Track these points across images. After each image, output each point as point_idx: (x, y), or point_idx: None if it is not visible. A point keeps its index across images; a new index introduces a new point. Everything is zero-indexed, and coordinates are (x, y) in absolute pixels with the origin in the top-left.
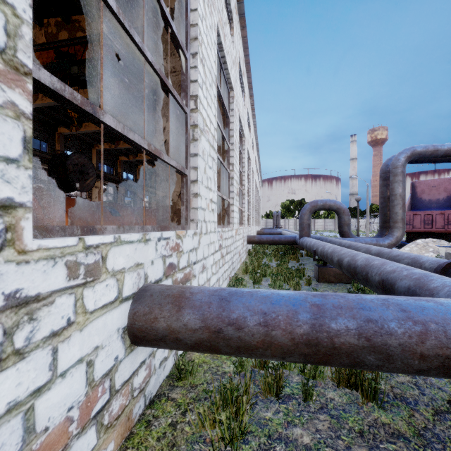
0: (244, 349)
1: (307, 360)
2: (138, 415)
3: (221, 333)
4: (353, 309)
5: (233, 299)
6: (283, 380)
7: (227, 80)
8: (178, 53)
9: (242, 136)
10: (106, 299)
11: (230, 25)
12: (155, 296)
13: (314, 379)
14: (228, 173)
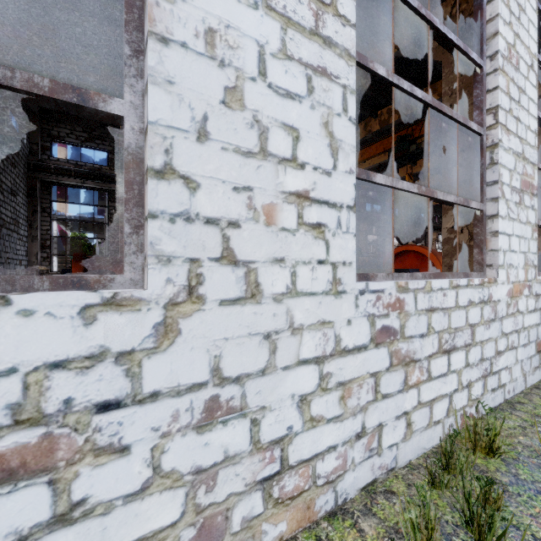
0: None
1: None
2: None
3: None
4: None
5: None
6: None
7: None
8: None
9: None
10: None
11: None
12: None
13: None
14: None
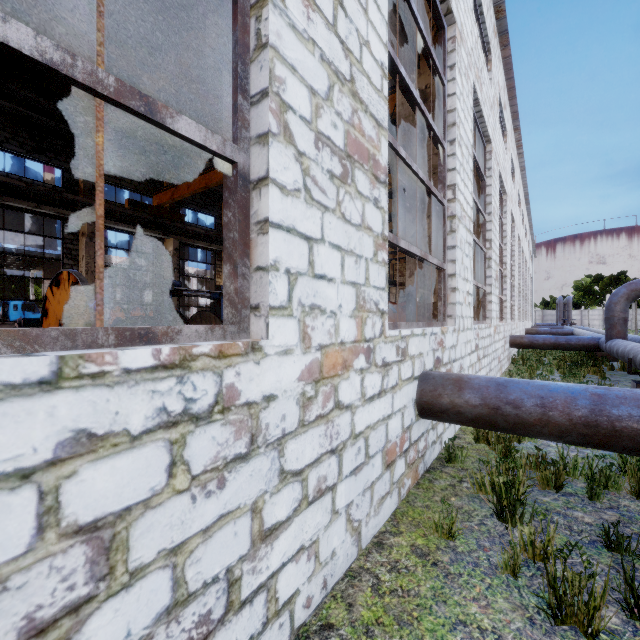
0: (521, 426)
1: (586, 441)
2: (420, 474)
3: (499, 410)
4: (639, 400)
5: (510, 385)
6: (564, 478)
7: (482, 134)
8: (436, 147)
9: (501, 194)
10: (408, 374)
11: (487, 59)
12: (437, 379)
13: (605, 489)
14: (484, 252)
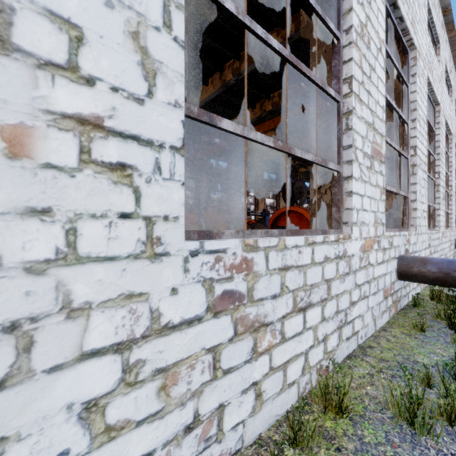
0: None
1: None
2: (398, 309)
3: (450, 274)
4: None
5: None
6: None
7: (432, 101)
8: (402, 125)
9: (447, 135)
10: (392, 255)
11: (436, 47)
12: (409, 258)
13: None
14: (433, 181)
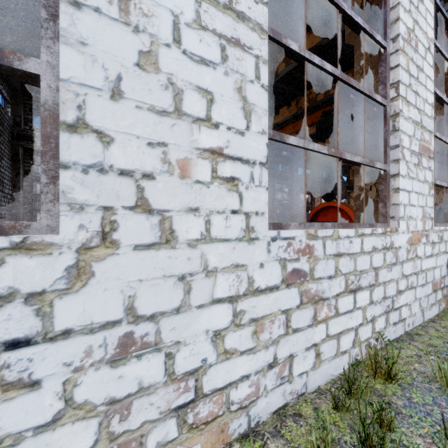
0: None
1: None
2: None
3: None
4: None
5: None
6: None
7: None
8: None
9: None
10: (443, 249)
11: None
12: None
13: None
14: None
